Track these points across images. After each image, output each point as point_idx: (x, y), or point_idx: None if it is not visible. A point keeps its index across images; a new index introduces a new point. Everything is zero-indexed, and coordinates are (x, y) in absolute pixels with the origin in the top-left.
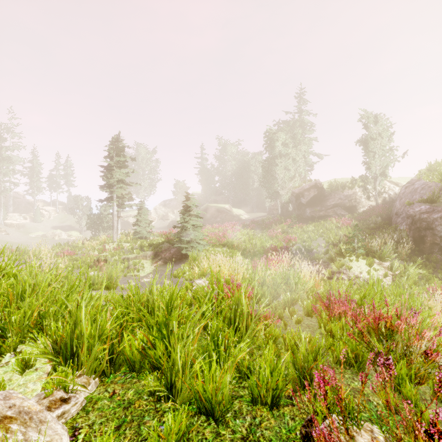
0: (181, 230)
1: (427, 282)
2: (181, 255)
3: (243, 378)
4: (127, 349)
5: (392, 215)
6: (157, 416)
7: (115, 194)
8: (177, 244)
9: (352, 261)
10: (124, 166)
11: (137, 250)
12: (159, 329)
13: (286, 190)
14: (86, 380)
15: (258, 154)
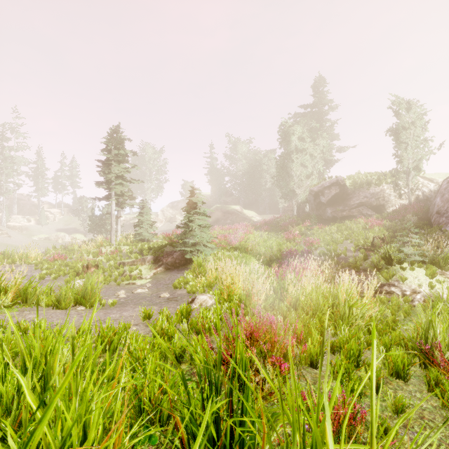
0: (185, 230)
1: None
2: (185, 260)
3: None
4: None
5: (431, 215)
6: None
7: (114, 191)
8: (180, 247)
9: (406, 270)
10: (124, 160)
11: (135, 254)
12: None
13: (303, 188)
14: None
15: (271, 152)
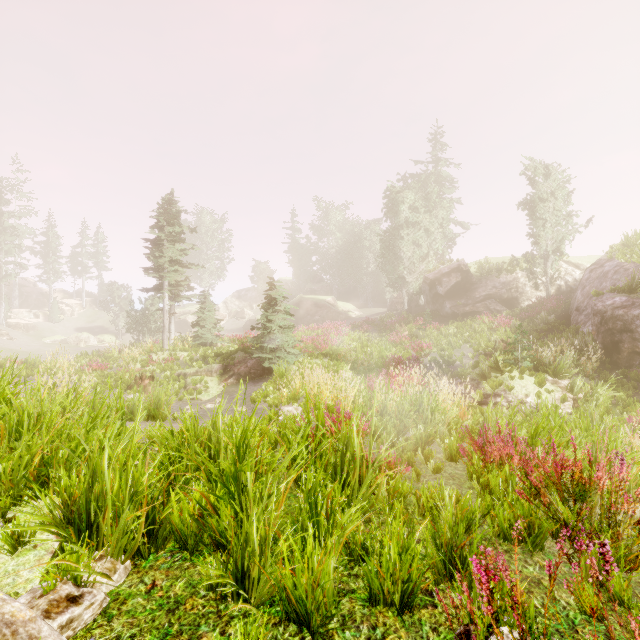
0: (262, 333)
1: (625, 410)
2: (262, 370)
3: (355, 561)
4: (175, 515)
5: (571, 312)
6: (220, 625)
7: (167, 280)
8: (257, 353)
9: (514, 378)
10: (180, 239)
11: (199, 362)
12: (225, 485)
13: (415, 275)
14: (111, 565)
15: (375, 223)
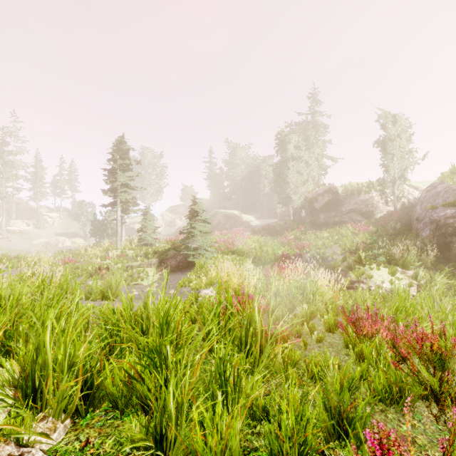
0: (187, 236)
1: None
2: (187, 263)
3: (257, 420)
4: (108, 381)
5: (412, 221)
6: None
7: (119, 199)
8: (184, 251)
9: (373, 269)
10: (128, 169)
11: (142, 257)
12: (149, 357)
13: (298, 195)
14: (52, 425)
15: (269, 158)
